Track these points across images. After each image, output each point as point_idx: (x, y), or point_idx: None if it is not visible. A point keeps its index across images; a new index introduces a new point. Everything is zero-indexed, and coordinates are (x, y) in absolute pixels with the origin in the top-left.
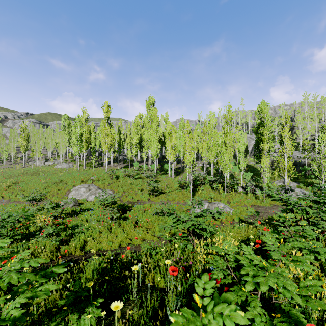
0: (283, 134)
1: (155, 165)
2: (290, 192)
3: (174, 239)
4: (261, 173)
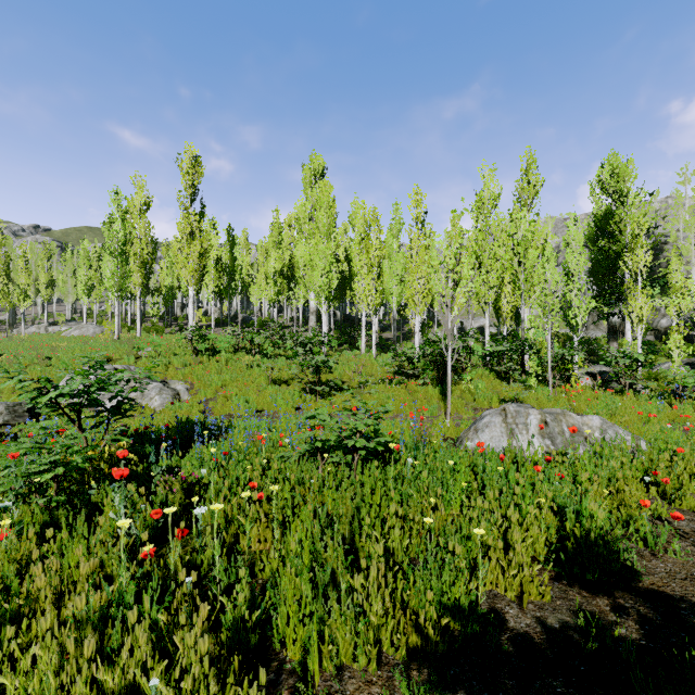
0: None
1: (325, 324)
2: None
3: None
4: (608, 347)
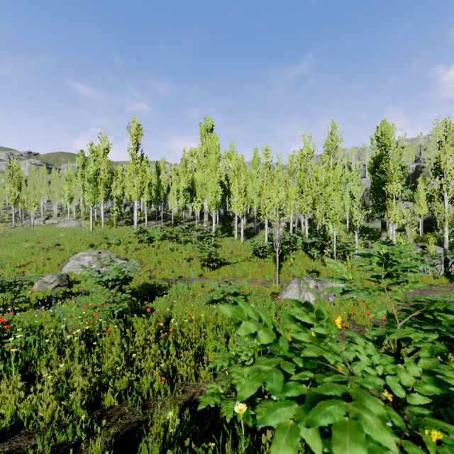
0: (444, 156)
1: (214, 221)
2: None
3: None
4: (381, 235)
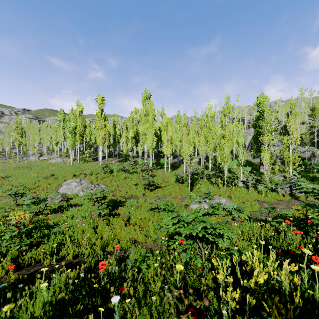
0: (289, 123)
1: (151, 159)
2: (293, 186)
3: (173, 243)
4: (260, 167)
